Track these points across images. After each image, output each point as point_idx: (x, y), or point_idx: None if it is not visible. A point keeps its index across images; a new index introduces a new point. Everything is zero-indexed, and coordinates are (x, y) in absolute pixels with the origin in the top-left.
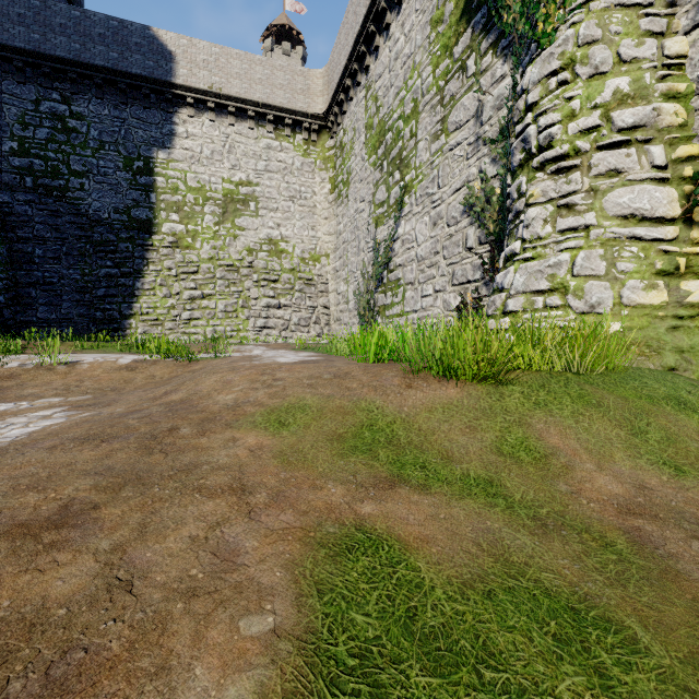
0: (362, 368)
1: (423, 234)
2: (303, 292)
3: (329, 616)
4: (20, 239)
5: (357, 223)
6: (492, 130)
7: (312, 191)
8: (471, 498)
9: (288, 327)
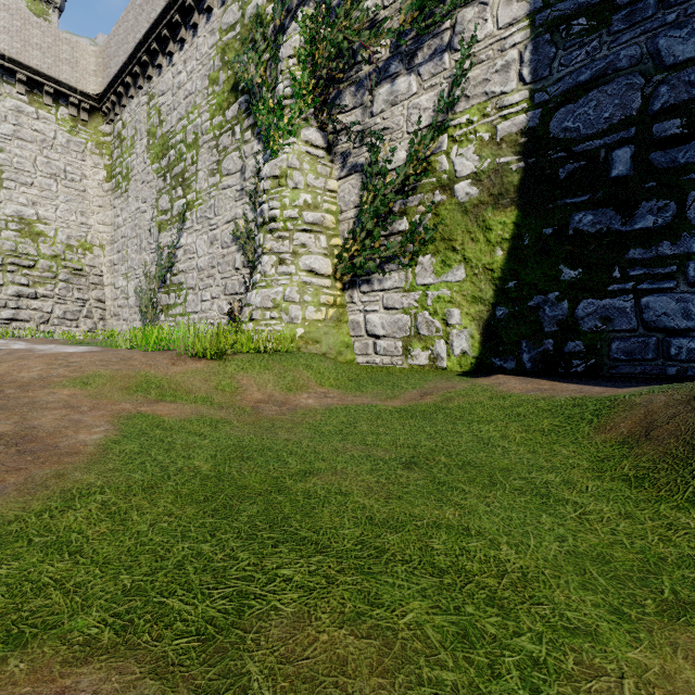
0: (142, 354)
1: (202, 249)
2: (69, 282)
3: (127, 427)
4: None
5: (139, 222)
6: (251, 187)
7: (83, 174)
8: (195, 404)
9: (49, 320)
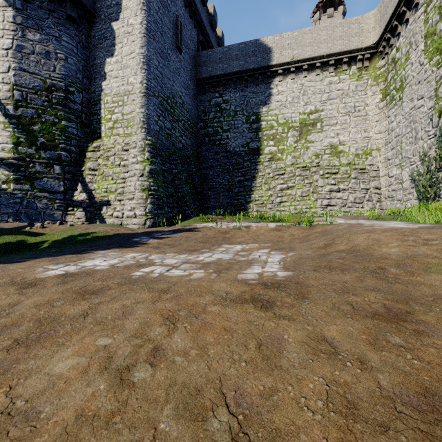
0: None
1: None
2: (357, 178)
3: None
4: (204, 168)
5: (414, 118)
6: None
7: (364, 104)
8: None
9: (346, 204)
